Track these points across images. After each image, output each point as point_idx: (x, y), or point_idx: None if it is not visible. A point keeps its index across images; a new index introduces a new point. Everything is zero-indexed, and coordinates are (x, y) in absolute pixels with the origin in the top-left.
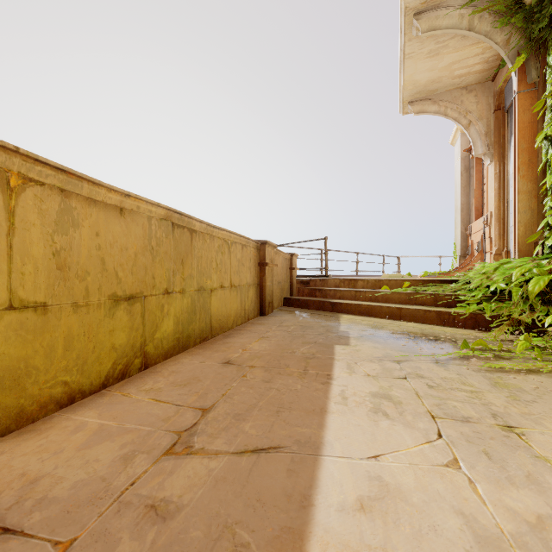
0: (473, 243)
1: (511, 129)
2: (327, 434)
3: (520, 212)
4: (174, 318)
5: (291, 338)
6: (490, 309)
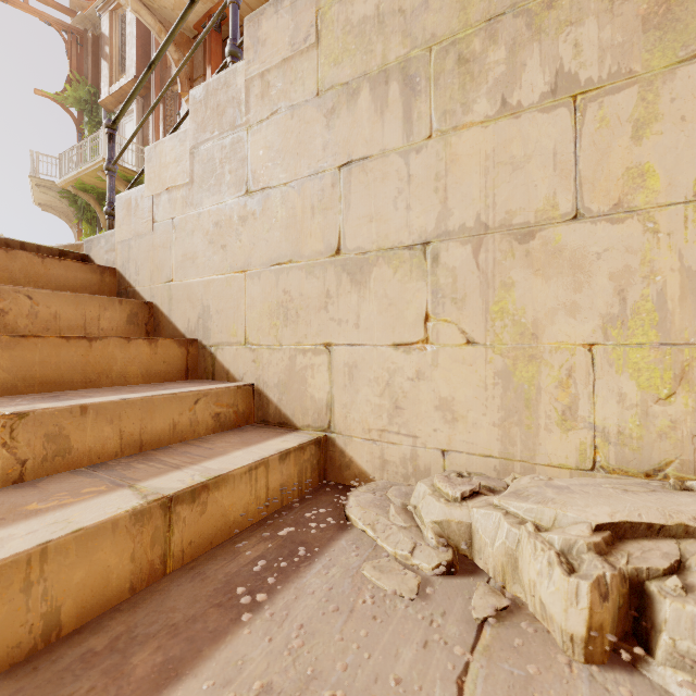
0: None
1: None
2: None
3: None
4: None
5: None
6: None
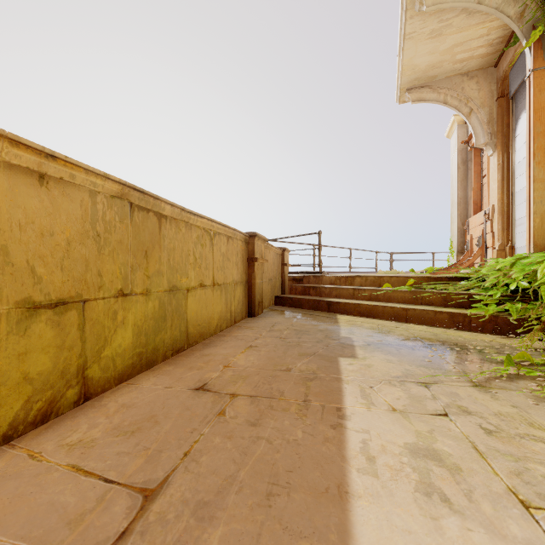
0: (471, 238)
1: (515, 117)
2: None
3: (536, 202)
4: (134, 328)
5: (285, 347)
6: (516, 311)
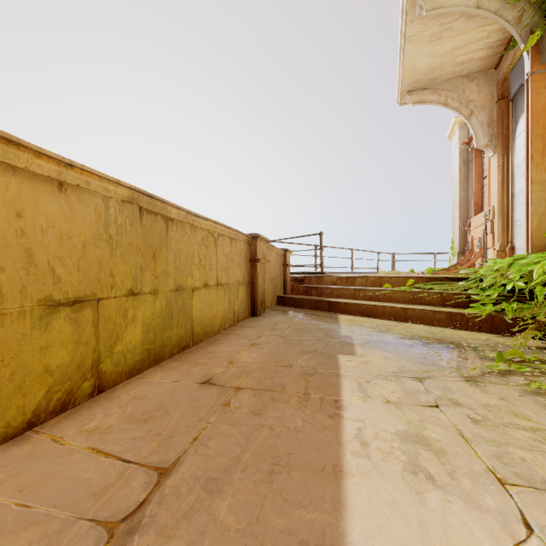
0: (472, 239)
1: (515, 119)
2: (349, 525)
3: (534, 204)
4: (143, 325)
5: (287, 345)
6: (511, 310)
